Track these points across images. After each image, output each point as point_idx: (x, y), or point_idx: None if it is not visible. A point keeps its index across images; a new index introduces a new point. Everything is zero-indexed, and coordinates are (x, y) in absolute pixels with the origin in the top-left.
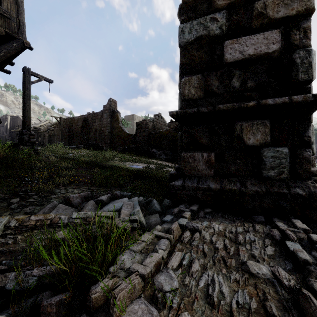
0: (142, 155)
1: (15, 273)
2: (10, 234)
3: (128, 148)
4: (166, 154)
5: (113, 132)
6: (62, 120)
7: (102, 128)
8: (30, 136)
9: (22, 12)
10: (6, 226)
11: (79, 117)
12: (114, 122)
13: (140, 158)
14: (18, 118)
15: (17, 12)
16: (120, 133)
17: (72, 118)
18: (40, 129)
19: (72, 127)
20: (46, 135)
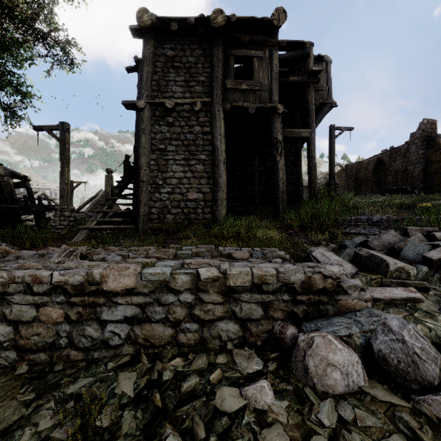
0: None
1: (398, 231)
2: (384, 222)
3: None
4: None
5: (429, 170)
6: (348, 167)
7: (407, 167)
8: (335, 186)
9: (330, 78)
10: (381, 219)
11: (370, 159)
12: (431, 153)
13: None
14: None
15: (326, 81)
16: None
17: (359, 162)
18: (318, 183)
19: (359, 173)
20: None
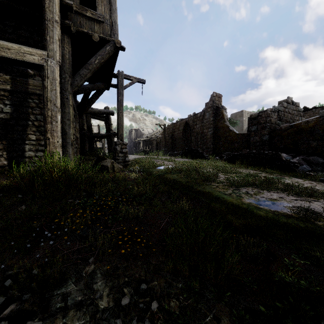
0: (266, 167)
1: None
2: None
3: (239, 155)
4: (310, 163)
5: (217, 134)
6: (165, 127)
7: (203, 130)
8: (123, 146)
9: (114, 10)
10: None
11: (181, 122)
12: (218, 120)
13: (264, 173)
14: (138, 130)
15: (110, 12)
16: (225, 135)
17: (174, 123)
18: (151, 138)
19: (174, 132)
20: (154, 143)
